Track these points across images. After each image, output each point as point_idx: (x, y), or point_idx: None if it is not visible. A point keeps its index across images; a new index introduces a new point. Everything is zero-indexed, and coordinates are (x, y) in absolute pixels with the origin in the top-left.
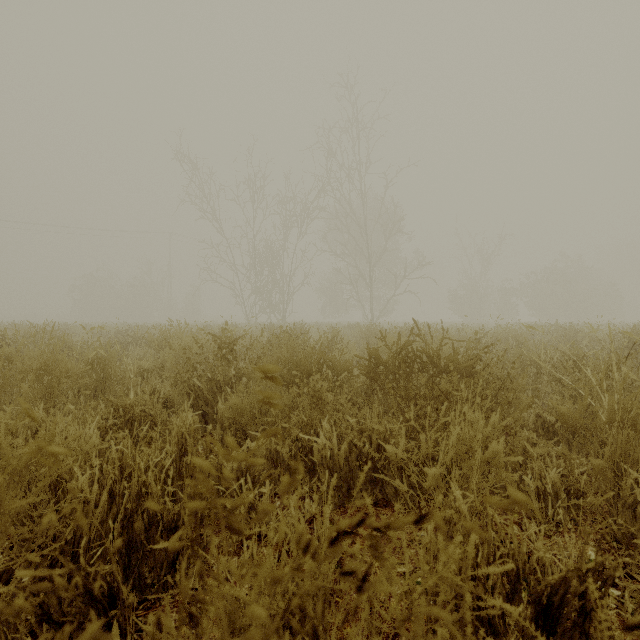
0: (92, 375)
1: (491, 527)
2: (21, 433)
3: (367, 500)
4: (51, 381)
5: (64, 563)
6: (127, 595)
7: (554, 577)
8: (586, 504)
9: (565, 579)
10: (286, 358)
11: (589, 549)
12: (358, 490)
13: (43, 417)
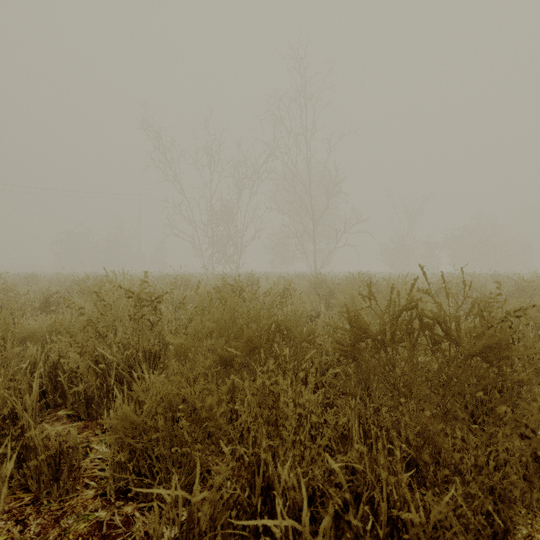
0: None
1: None
2: None
3: None
4: None
5: None
6: None
7: None
8: None
9: None
10: (221, 325)
11: None
12: None
13: None
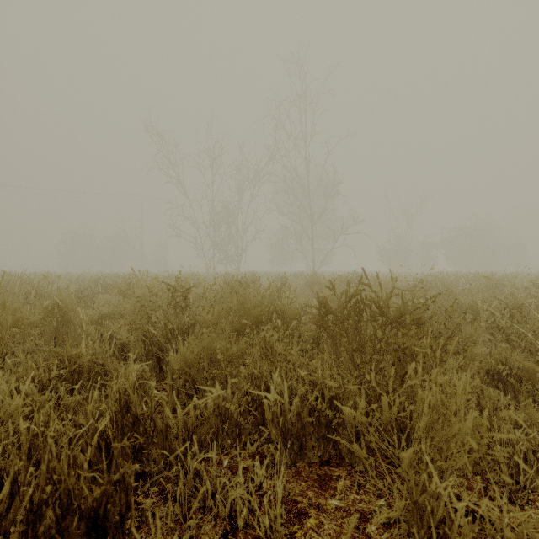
0: (52, 322)
1: None
2: None
3: None
4: None
5: None
6: None
7: None
8: None
9: None
10: (236, 307)
11: None
12: (310, 447)
13: None
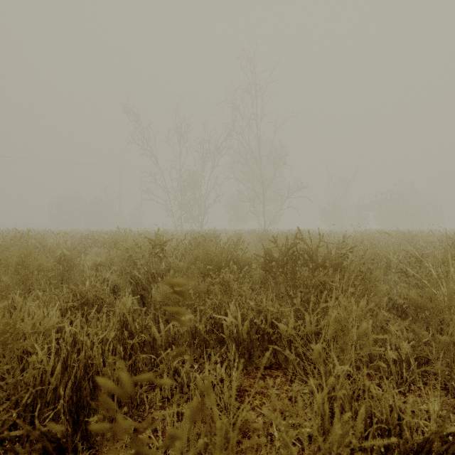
0: (59, 268)
1: (368, 396)
2: (0, 314)
3: (270, 383)
4: (26, 273)
5: (21, 425)
6: (77, 444)
7: (420, 438)
8: (434, 370)
9: (429, 440)
10: (202, 256)
11: (435, 404)
12: (257, 356)
13: (19, 301)
